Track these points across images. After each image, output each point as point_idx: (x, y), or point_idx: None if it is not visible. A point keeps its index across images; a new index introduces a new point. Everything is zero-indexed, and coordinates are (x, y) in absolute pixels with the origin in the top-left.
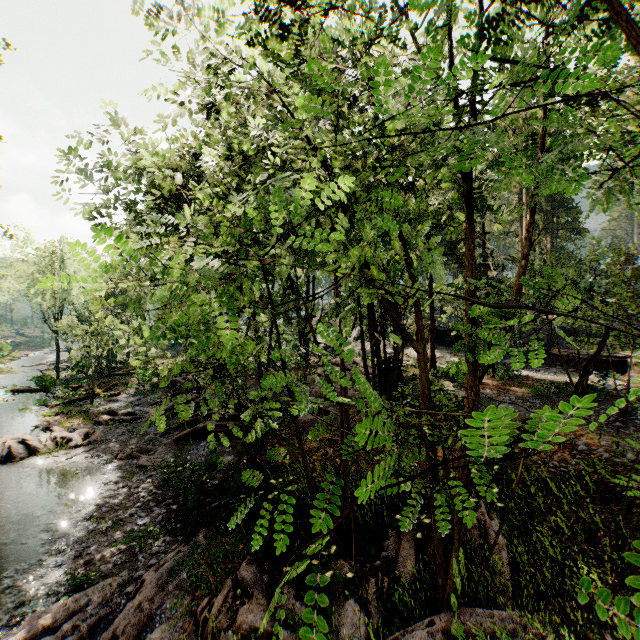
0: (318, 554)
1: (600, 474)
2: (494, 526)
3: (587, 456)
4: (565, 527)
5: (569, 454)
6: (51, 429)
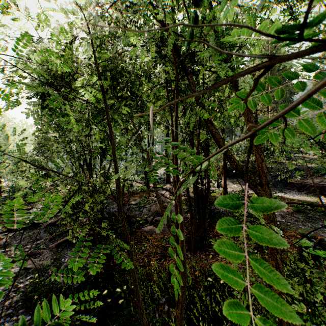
0: None
1: None
2: None
3: None
4: None
5: None
6: None
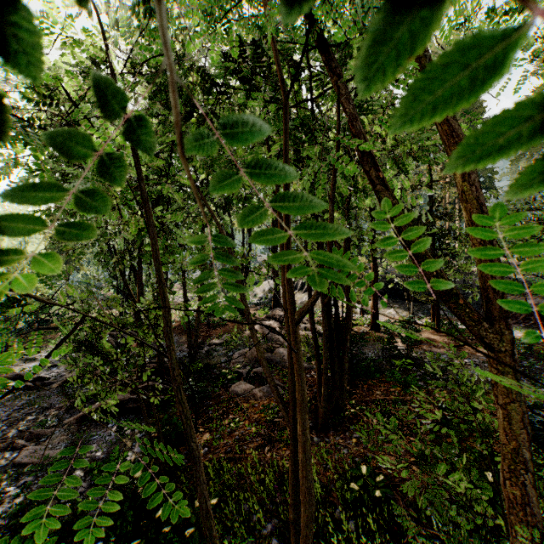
0: None
1: None
2: None
3: None
4: None
5: None
6: None
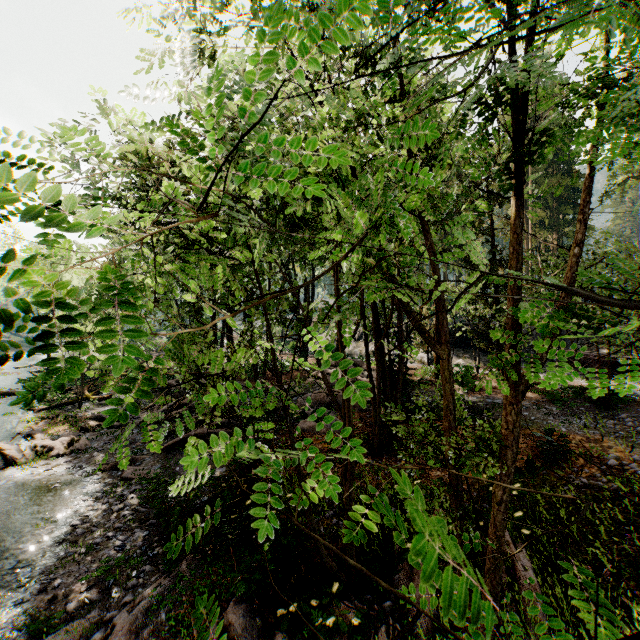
0: (318, 592)
1: (637, 494)
2: (523, 560)
3: (618, 472)
4: (606, 562)
5: (598, 469)
6: (33, 436)
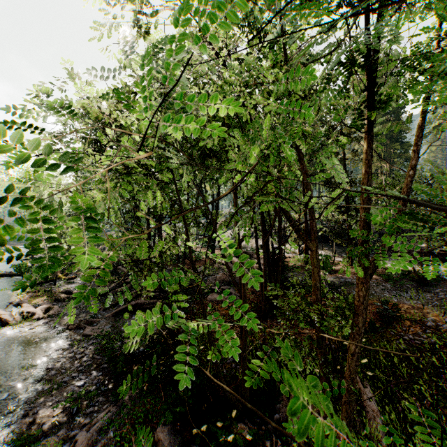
0: (222, 416)
1: None
2: (368, 393)
3: (435, 331)
4: (427, 395)
5: (420, 329)
6: (21, 305)
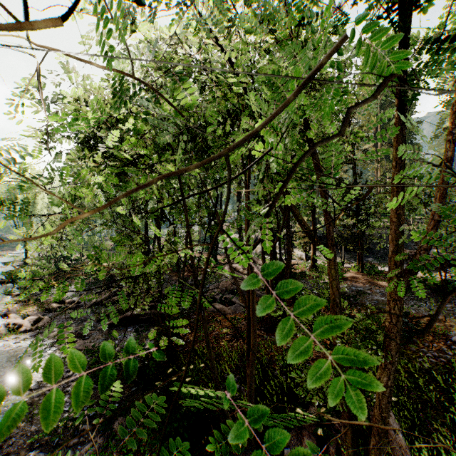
0: None
1: None
2: (393, 424)
3: None
4: None
5: (444, 344)
6: (9, 315)
